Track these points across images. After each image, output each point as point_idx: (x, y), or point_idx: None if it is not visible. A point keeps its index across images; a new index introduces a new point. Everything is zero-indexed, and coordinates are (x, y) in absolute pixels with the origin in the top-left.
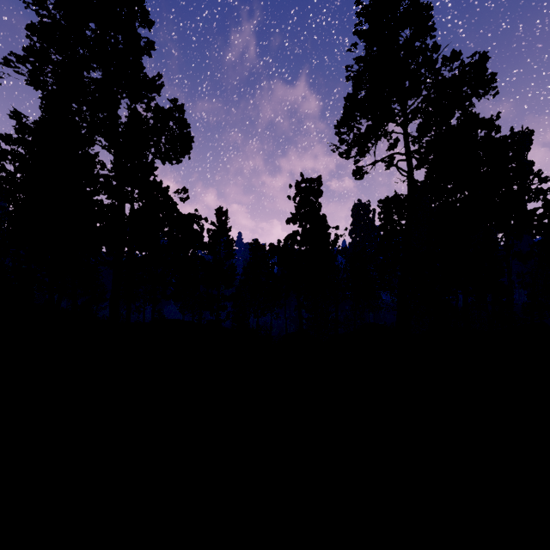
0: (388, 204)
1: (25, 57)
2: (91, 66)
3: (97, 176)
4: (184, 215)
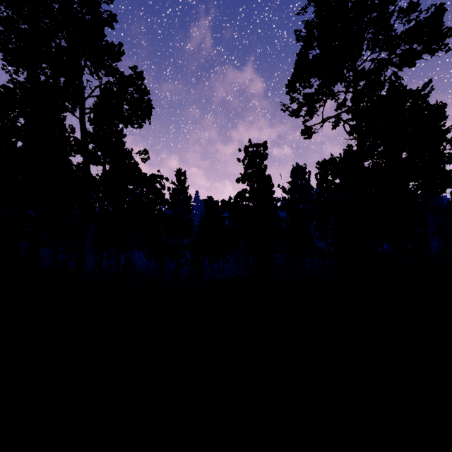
0: (325, 166)
1: None
2: (55, 34)
3: (62, 137)
4: (144, 174)
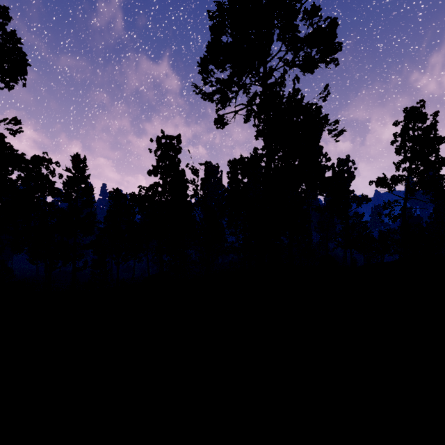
0: (236, 165)
1: None
2: None
3: None
4: (13, 150)
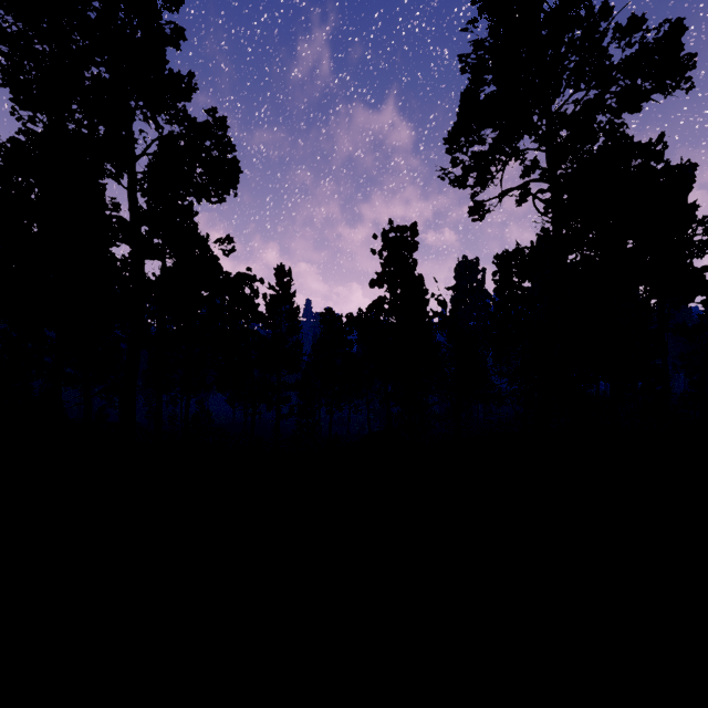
0: (508, 261)
1: None
2: (92, 59)
3: (102, 218)
4: (228, 273)
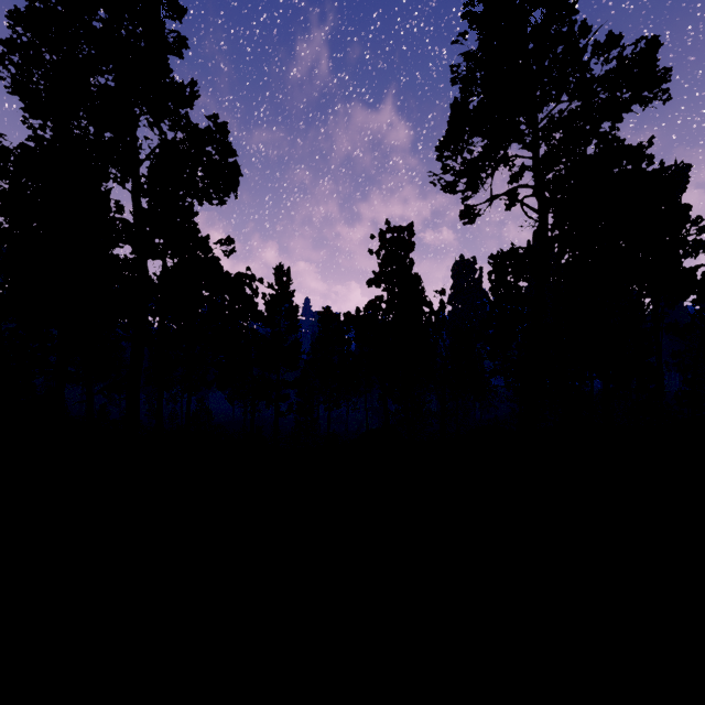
0: (503, 261)
1: (4, 53)
2: (98, 68)
3: (107, 220)
4: (228, 274)
